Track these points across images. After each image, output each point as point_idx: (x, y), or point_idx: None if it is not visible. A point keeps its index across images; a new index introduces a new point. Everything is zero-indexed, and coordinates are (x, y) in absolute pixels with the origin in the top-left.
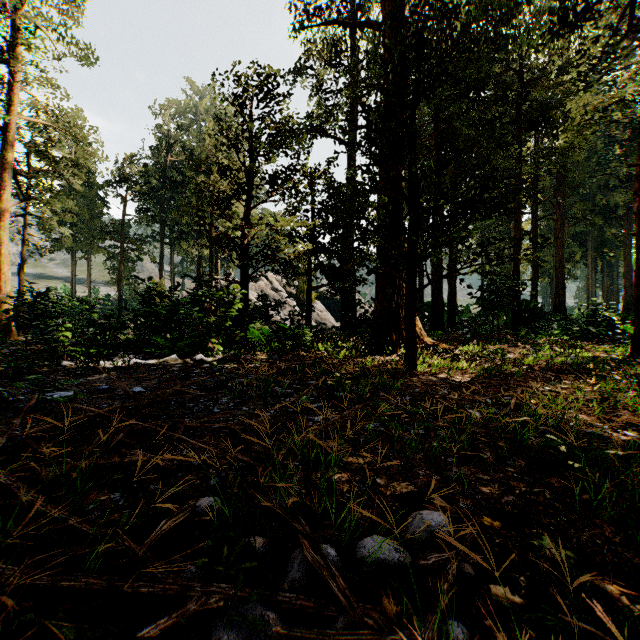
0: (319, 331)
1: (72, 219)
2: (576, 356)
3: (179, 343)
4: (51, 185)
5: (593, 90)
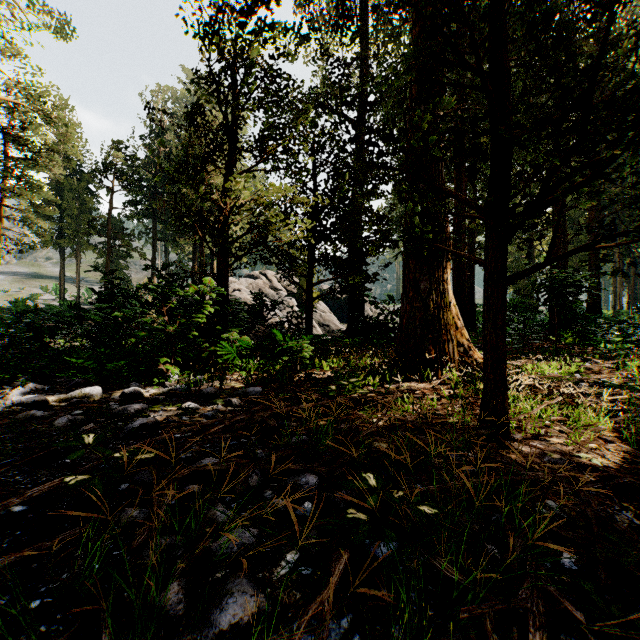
0: (323, 341)
1: (53, 212)
2: None
3: (109, 364)
4: (23, 172)
5: None
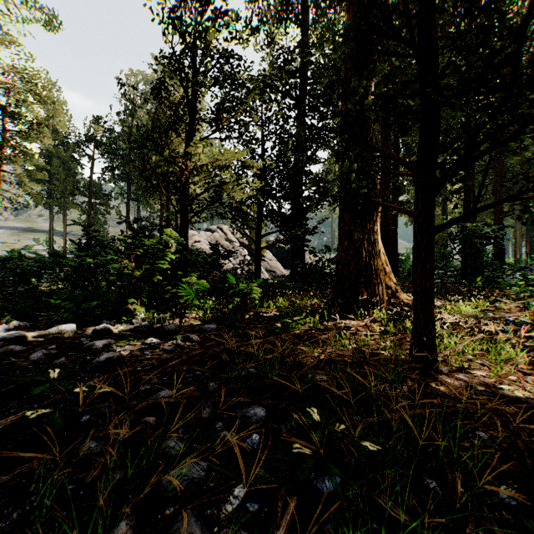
0: (269, 284)
1: (43, 176)
2: None
3: (83, 304)
4: (18, 142)
5: None
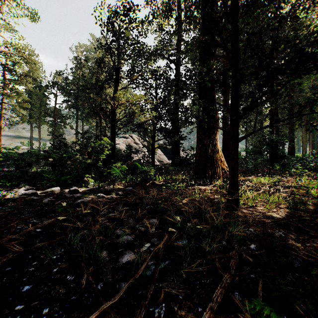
0: (159, 168)
1: (28, 105)
2: None
3: (62, 177)
4: (14, 86)
5: None
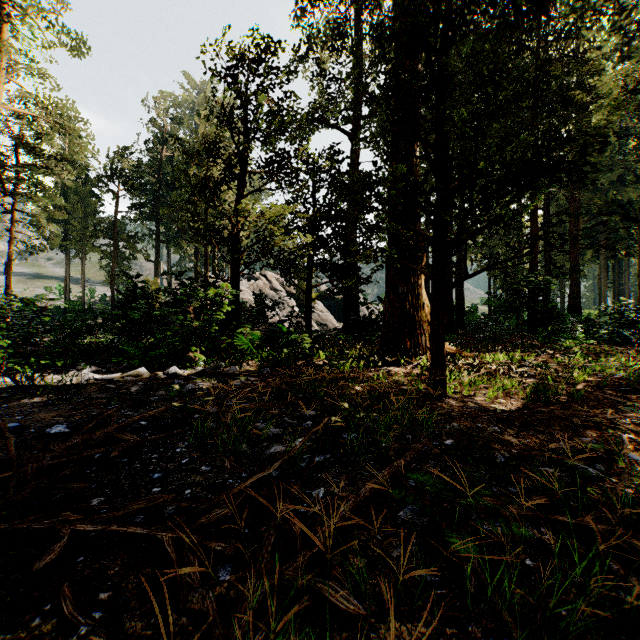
0: (320, 336)
1: (62, 216)
2: (630, 368)
3: (151, 352)
4: (37, 179)
5: (633, 60)
